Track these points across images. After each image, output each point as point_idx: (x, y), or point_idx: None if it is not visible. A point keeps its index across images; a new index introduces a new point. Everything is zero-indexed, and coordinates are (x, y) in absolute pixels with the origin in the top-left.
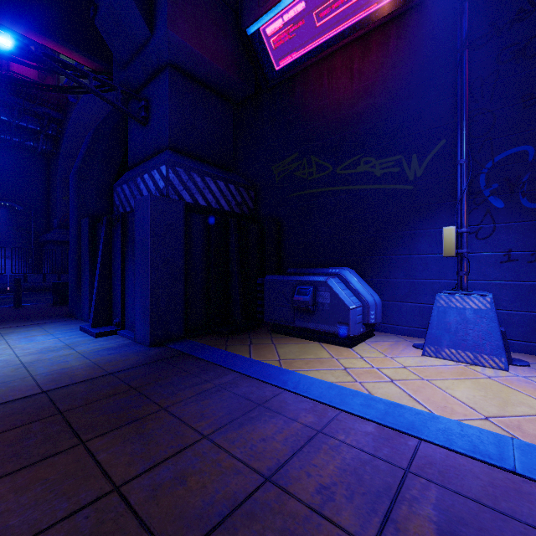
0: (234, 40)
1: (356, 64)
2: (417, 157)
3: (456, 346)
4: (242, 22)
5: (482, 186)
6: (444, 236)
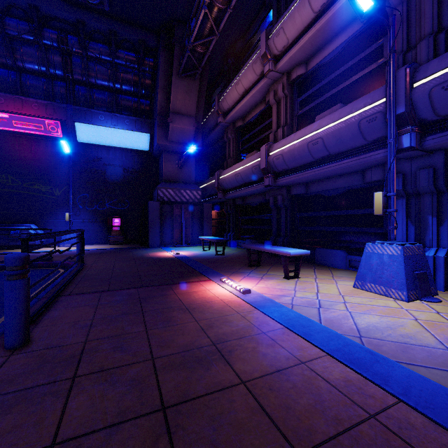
0: None
1: (34, 147)
2: (58, 189)
3: (69, 243)
4: None
5: (77, 202)
6: (66, 215)
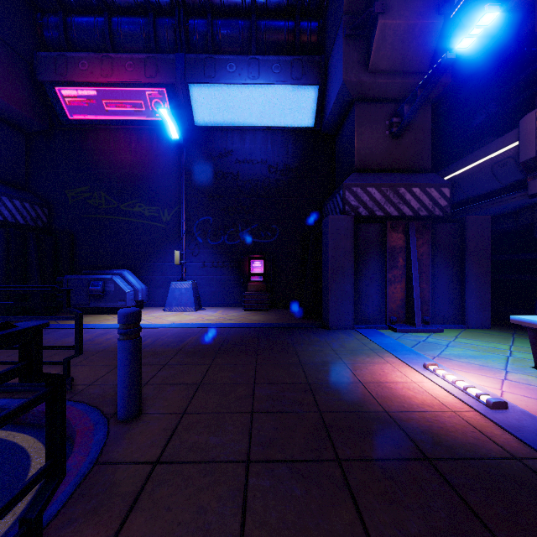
0: (30, 87)
1: (134, 143)
2: (167, 210)
3: (178, 305)
4: (37, 74)
5: (195, 231)
6: (175, 255)
